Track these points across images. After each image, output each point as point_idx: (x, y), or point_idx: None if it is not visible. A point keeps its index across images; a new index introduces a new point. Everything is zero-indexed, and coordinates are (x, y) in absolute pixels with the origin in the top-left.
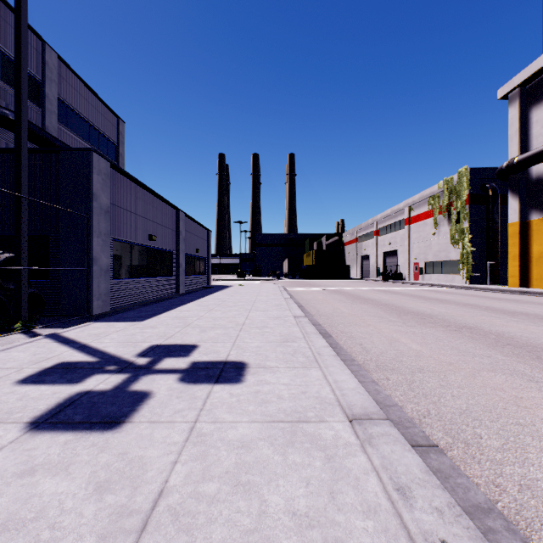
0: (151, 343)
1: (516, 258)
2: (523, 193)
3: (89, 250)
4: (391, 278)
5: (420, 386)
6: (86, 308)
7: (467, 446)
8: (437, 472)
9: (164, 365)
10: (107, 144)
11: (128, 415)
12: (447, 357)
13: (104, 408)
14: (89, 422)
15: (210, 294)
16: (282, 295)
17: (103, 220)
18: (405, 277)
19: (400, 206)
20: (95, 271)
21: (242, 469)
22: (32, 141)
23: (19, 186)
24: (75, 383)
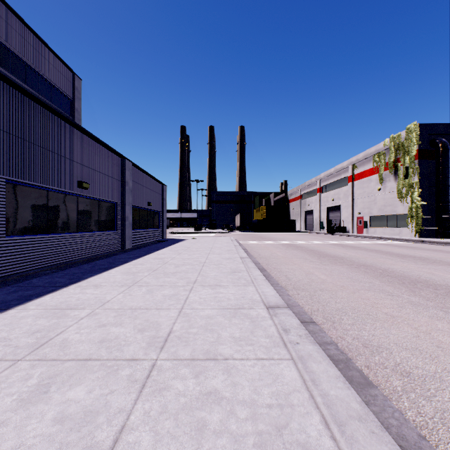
0: None
1: None
2: None
3: None
4: (336, 231)
5: None
6: None
7: None
8: None
9: None
10: (61, 98)
11: None
12: None
13: None
14: None
15: (156, 251)
16: (238, 253)
17: None
18: (349, 230)
19: (343, 165)
20: None
21: None
22: None
23: None
24: None
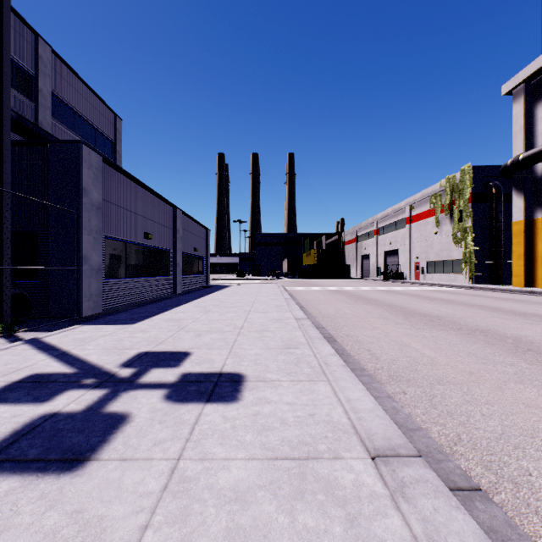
0: (139, 350)
1: (521, 257)
2: (528, 190)
3: (79, 248)
4: (392, 278)
5: (442, 402)
6: (75, 309)
7: (517, 487)
8: (490, 531)
9: (149, 377)
10: (104, 141)
11: (96, 448)
12: (466, 365)
13: (69, 438)
14: (45, 459)
15: (208, 294)
16: (283, 295)
17: (95, 216)
18: (407, 276)
19: (400, 205)
20: (85, 270)
21: (234, 540)
22: (25, 136)
23: (0, 179)
24: (43, 401)
